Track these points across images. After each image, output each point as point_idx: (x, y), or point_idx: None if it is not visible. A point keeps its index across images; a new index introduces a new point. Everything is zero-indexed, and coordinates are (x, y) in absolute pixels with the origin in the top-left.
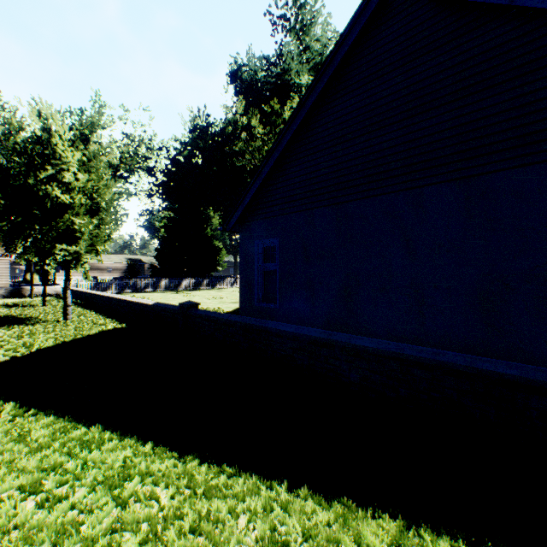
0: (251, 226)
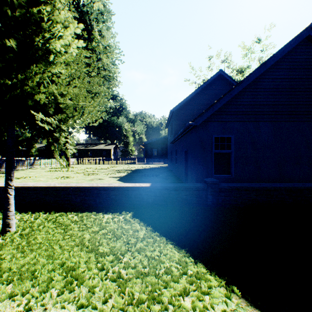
0: (208, 124)
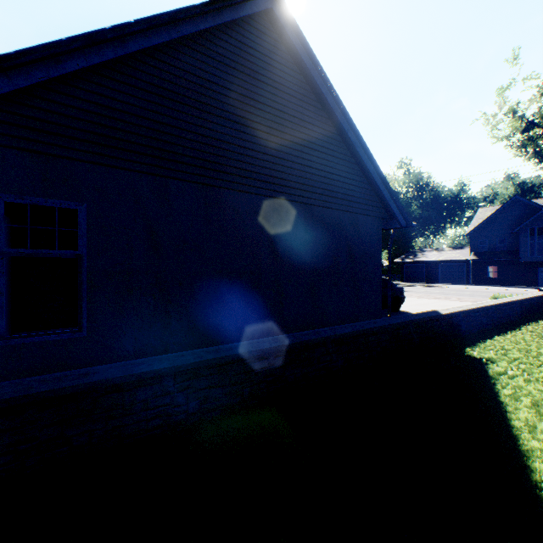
0: None
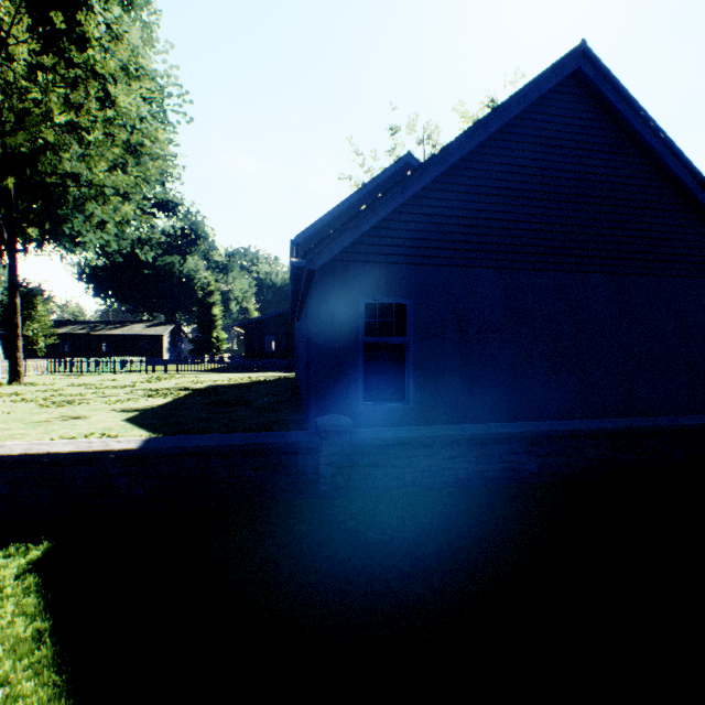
0: (349, 269)
